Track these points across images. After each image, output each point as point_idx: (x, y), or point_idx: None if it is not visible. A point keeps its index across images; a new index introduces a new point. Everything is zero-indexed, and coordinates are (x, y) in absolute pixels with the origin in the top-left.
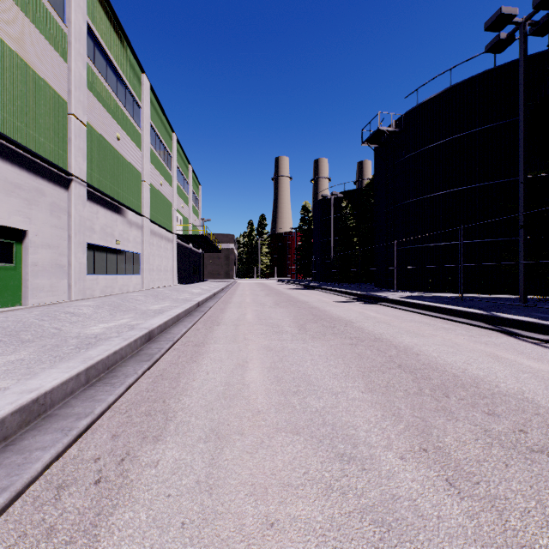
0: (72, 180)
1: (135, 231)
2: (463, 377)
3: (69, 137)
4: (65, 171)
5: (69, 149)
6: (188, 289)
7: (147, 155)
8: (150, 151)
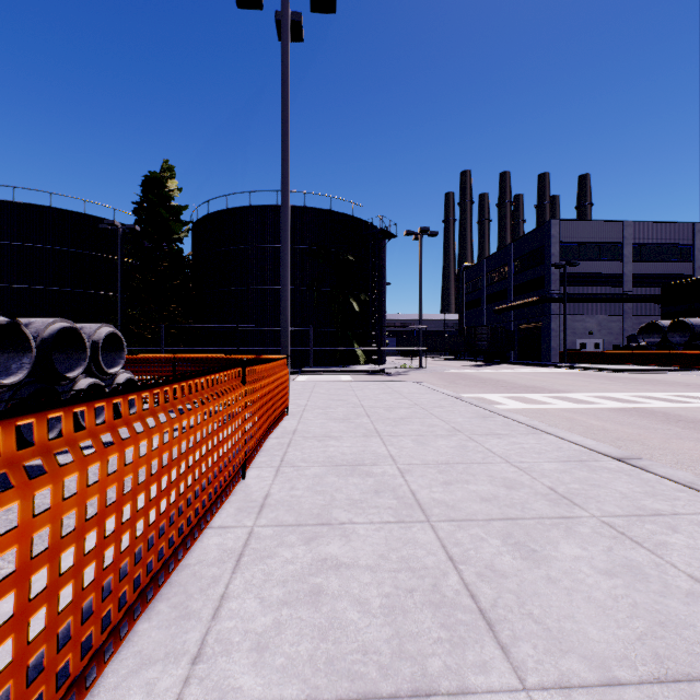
0: None
1: None
2: None
3: None
4: None
5: None
6: None
7: None
8: None
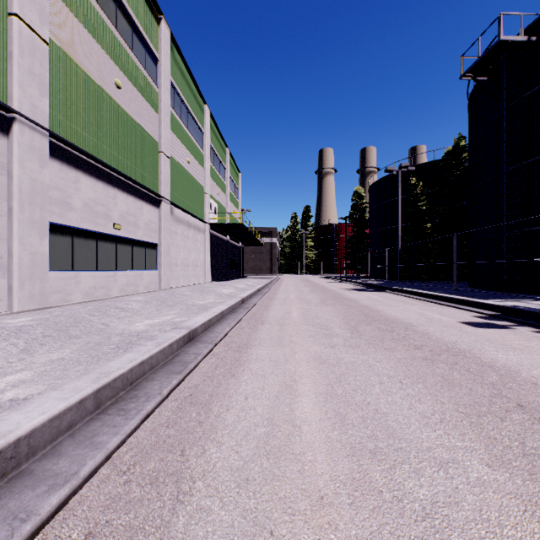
0: (14, 120)
1: (149, 214)
2: None
3: (9, 51)
4: None
5: (10, 70)
6: (217, 289)
7: (167, 120)
8: (172, 118)
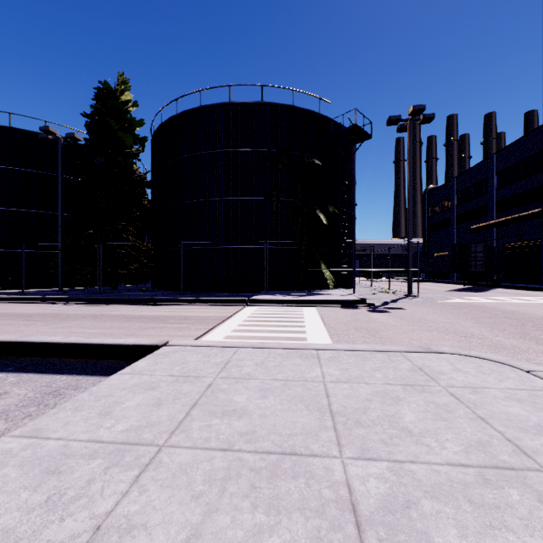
0: None
1: None
2: (35, 313)
3: None
4: None
5: None
6: None
7: None
8: None
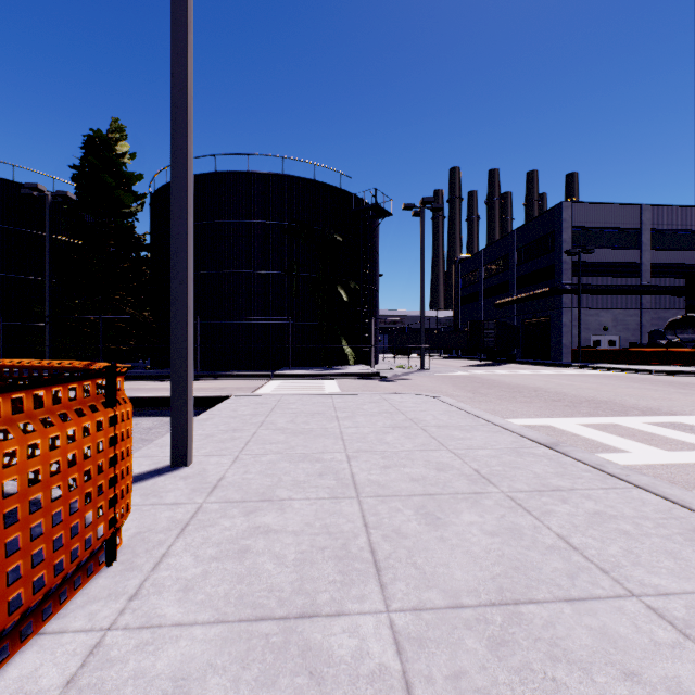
0: None
1: None
2: None
3: None
4: None
5: None
6: None
7: None
8: None
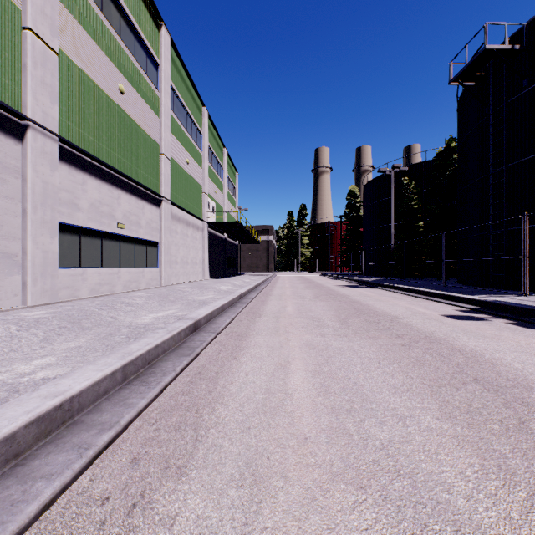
0: (28, 127)
1: (150, 213)
2: None
3: (23, 63)
4: (10, 110)
5: (24, 81)
6: (215, 285)
7: (167, 123)
8: (172, 120)
